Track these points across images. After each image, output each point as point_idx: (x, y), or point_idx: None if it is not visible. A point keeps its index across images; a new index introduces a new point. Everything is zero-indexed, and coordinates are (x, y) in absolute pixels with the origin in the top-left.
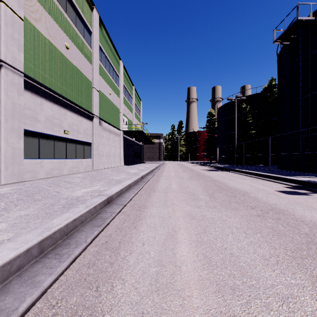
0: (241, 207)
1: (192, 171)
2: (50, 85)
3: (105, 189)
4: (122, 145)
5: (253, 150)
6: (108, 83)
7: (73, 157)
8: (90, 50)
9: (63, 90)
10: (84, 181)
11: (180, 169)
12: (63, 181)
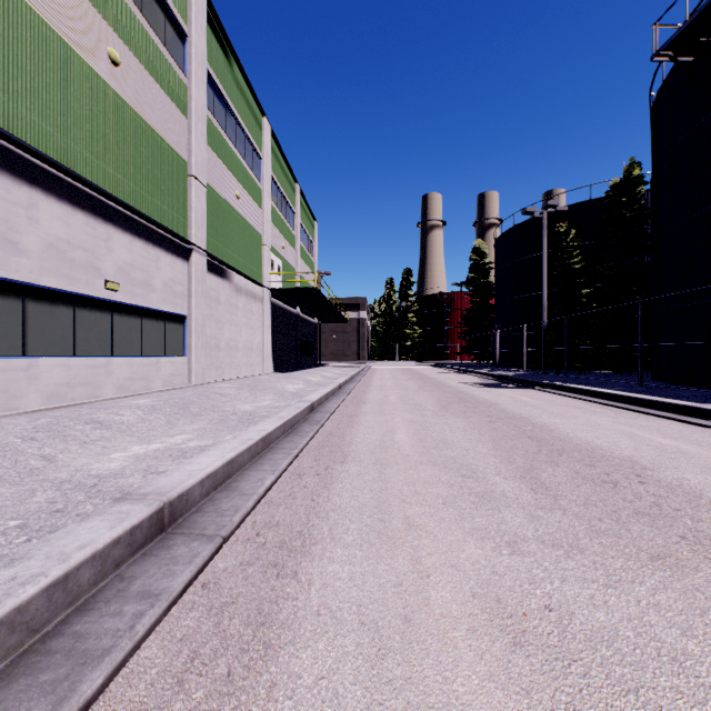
0: (682, 548)
1: (442, 388)
2: (60, 155)
3: (201, 447)
4: (269, 324)
5: (585, 336)
6: (231, 169)
7: (134, 352)
8: (184, 81)
9: (102, 174)
10: (150, 417)
11: (410, 381)
12: (84, 419)
